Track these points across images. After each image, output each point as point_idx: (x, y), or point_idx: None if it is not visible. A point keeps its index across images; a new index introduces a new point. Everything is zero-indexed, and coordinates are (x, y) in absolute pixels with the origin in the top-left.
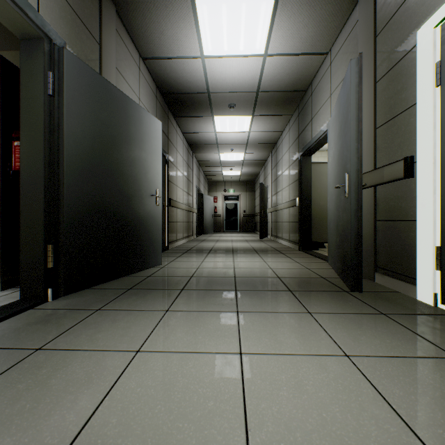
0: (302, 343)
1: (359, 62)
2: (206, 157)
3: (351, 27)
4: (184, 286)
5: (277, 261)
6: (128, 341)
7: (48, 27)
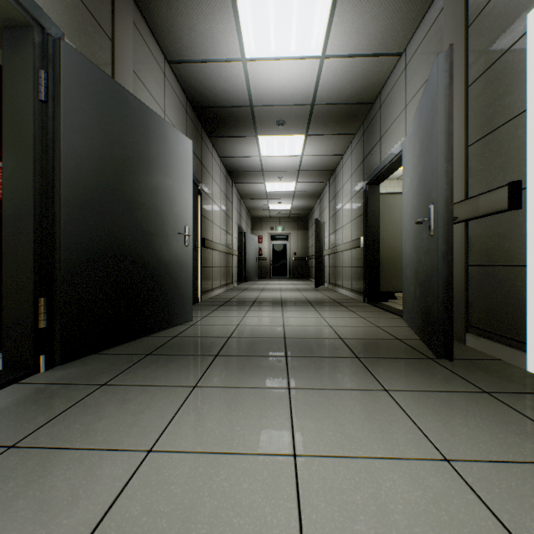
0: (381, 438)
1: (450, 57)
2: (249, 187)
3: (433, 18)
4: (219, 350)
5: (338, 317)
6: (138, 435)
7: (39, 11)
